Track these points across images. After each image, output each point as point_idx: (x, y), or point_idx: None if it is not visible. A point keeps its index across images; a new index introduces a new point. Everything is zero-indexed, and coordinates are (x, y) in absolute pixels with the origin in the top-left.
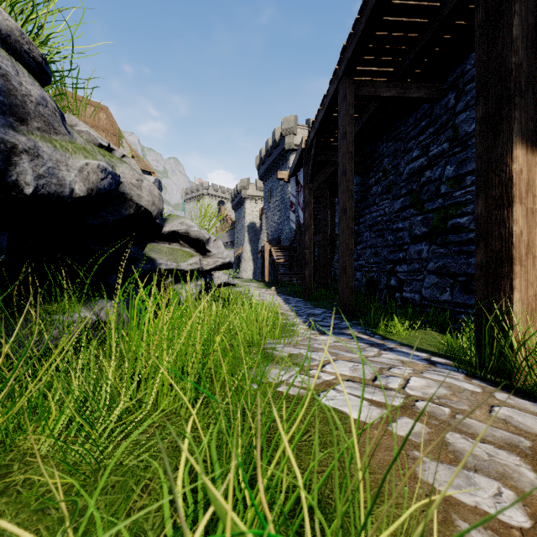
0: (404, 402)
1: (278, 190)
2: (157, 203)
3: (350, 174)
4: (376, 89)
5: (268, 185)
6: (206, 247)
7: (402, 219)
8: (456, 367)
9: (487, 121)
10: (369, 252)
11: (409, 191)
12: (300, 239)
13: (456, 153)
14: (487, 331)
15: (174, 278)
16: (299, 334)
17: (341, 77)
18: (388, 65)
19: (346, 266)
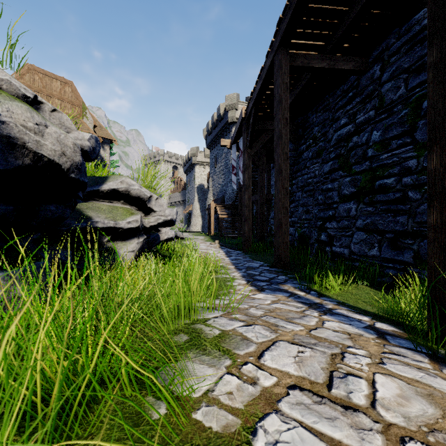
0: (386, 445)
1: (222, 156)
2: (70, 154)
3: (285, 138)
4: (309, 60)
5: (214, 153)
6: (148, 206)
7: (331, 180)
8: (408, 341)
9: (443, 65)
10: (301, 210)
11: (338, 155)
12: (241, 198)
13: (381, 120)
14: (444, 301)
15: (112, 236)
16: (237, 291)
17: (277, 48)
18: (319, 39)
19: (281, 223)
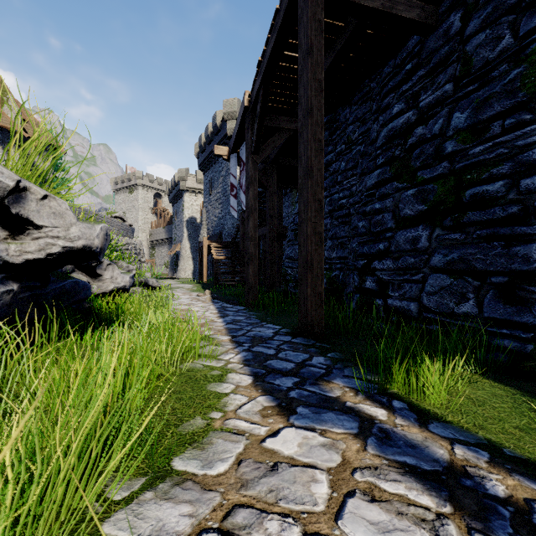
0: None
1: (219, 180)
2: None
3: (318, 114)
4: None
5: (209, 176)
6: (13, 211)
7: (379, 197)
8: None
9: None
10: (331, 245)
11: (389, 160)
12: (244, 233)
13: (467, 95)
14: None
15: None
16: (229, 418)
17: None
18: None
19: (312, 260)
